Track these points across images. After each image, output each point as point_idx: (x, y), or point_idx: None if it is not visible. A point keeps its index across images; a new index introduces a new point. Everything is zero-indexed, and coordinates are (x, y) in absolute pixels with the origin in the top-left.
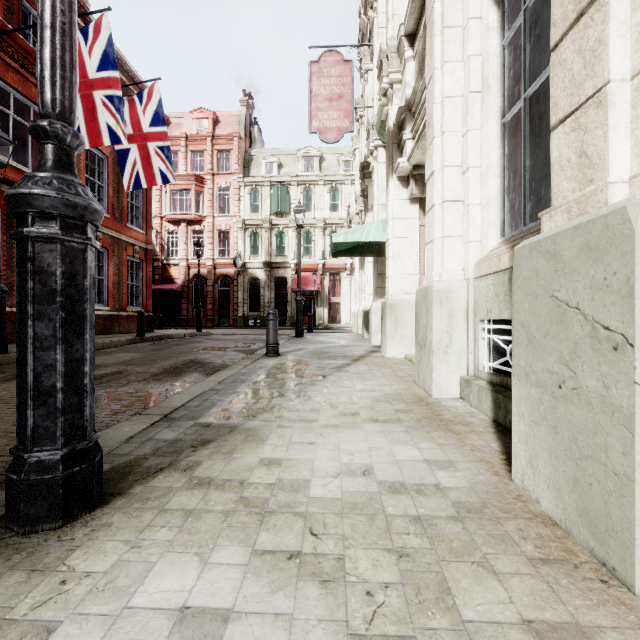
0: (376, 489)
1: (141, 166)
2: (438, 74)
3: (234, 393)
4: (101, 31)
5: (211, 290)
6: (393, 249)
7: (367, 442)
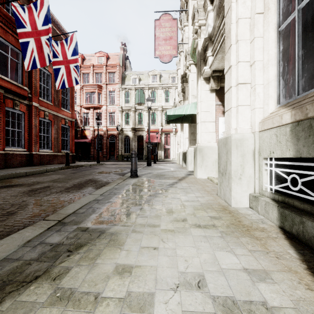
0: (212, 309)
1: (67, 77)
2: (234, 5)
3: (108, 202)
4: (44, 4)
5: (105, 142)
6: (201, 118)
7: (196, 247)
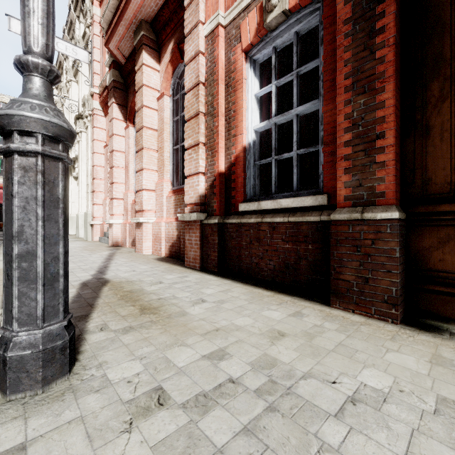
0: None
1: None
2: (81, 170)
3: None
4: None
5: None
6: (71, 200)
7: None
